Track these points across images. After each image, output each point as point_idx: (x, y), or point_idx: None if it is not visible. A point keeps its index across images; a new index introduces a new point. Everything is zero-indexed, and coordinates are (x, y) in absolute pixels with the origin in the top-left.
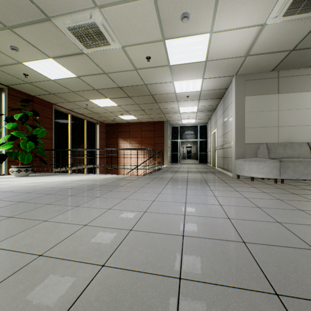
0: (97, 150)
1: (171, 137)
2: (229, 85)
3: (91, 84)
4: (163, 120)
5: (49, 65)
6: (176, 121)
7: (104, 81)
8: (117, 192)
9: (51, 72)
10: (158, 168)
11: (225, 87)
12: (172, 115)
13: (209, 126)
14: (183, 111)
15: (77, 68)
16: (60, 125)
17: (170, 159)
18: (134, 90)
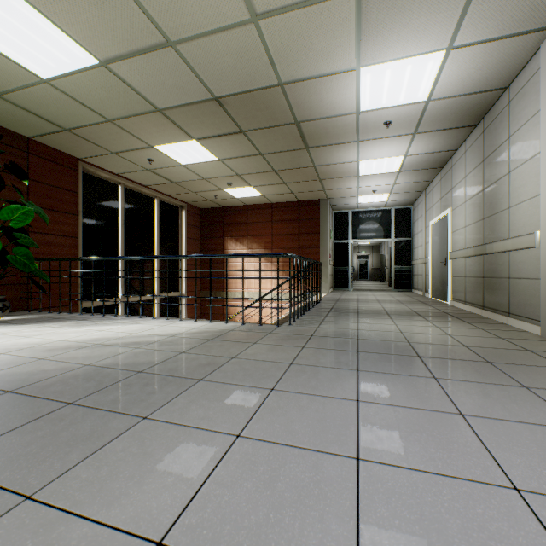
0: (183, 263)
1: (333, 234)
2: (518, 72)
3: (143, 91)
4: (318, 197)
5: (12, 17)
6: (346, 200)
7: (174, 79)
8: (163, 432)
9: (31, 50)
10: (309, 301)
11: (502, 83)
12: (340, 185)
13: (421, 207)
14: (367, 172)
15: (90, 27)
16: (98, 207)
17: (331, 281)
18: (254, 106)
